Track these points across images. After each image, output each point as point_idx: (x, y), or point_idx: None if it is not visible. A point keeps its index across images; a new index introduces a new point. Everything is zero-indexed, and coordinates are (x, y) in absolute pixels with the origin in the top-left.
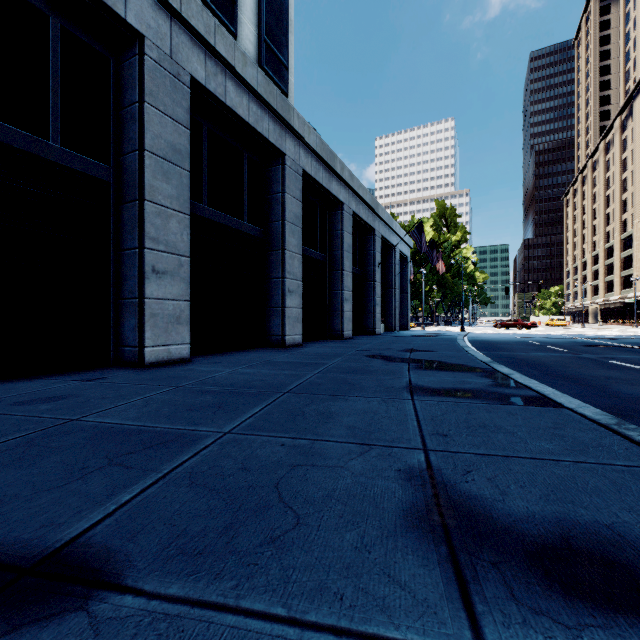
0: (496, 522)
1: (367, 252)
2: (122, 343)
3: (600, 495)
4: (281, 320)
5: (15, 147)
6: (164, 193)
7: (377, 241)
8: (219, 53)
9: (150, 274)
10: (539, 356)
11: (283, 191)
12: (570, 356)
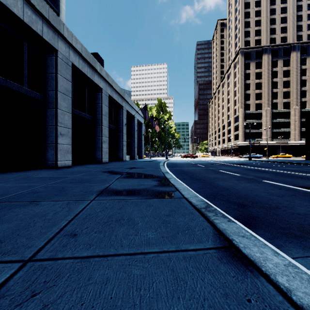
0: None
1: (119, 118)
2: None
3: (151, 309)
4: (55, 151)
5: None
6: None
7: (124, 112)
8: None
9: None
10: (192, 169)
11: (56, 72)
12: (204, 168)
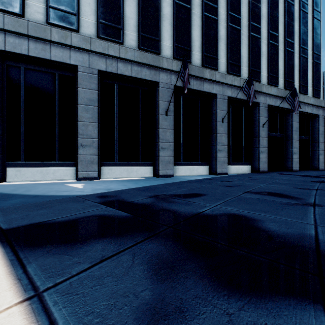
0: None
1: None
2: (286, 167)
3: None
4: (317, 162)
5: (274, 136)
6: (295, 137)
7: None
8: (304, 102)
9: (293, 154)
10: None
11: (318, 125)
12: None
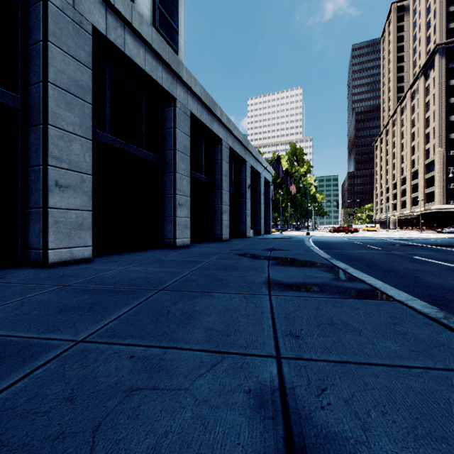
0: None
1: (240, 177)
2: (29, 246)
3: None
4: (173, 227)
5: None
6: (67, 120)
7: (248, 169)
8: (118, 10)
9: (53, 187)
10: (363, 253)
11: (174, 127)
12: (384, 253)
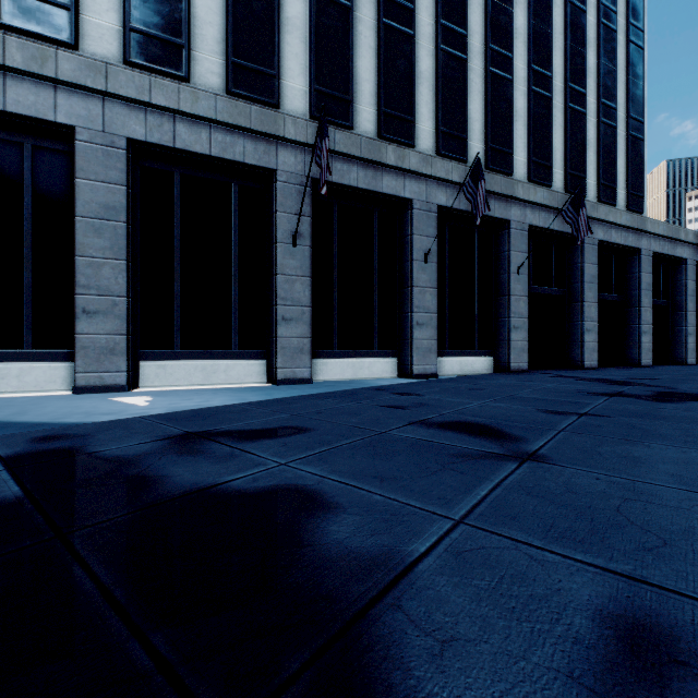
0: None
1: None
2: (570, 360)
3: None
4: (637, 350)
5: (545, 293)
6: (589, 297)
7: None
8: (609, 221)
9: (585, 332)
10: None
11: (639, 271)
12: None
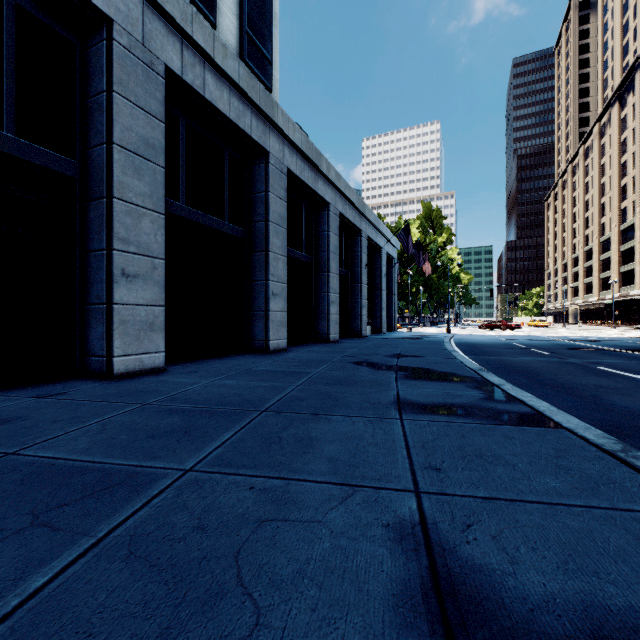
0: (510, 613)
1: (354, 253)
2: (88, 352)
3: (627, 560)
4: (264, 324)
5: None
6: (135, 190)
7: (364, 242)
8: (197, 43)
9: (119, 278)
10: (526, 361)
11: (267, 190)
12: (557, 361)
